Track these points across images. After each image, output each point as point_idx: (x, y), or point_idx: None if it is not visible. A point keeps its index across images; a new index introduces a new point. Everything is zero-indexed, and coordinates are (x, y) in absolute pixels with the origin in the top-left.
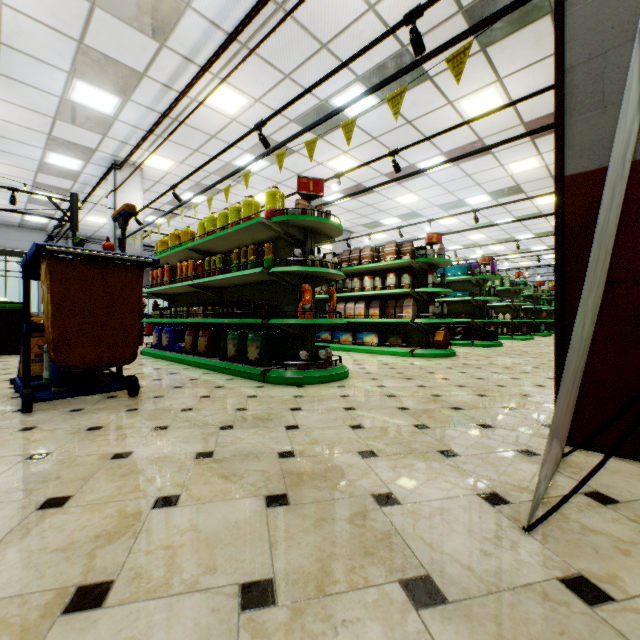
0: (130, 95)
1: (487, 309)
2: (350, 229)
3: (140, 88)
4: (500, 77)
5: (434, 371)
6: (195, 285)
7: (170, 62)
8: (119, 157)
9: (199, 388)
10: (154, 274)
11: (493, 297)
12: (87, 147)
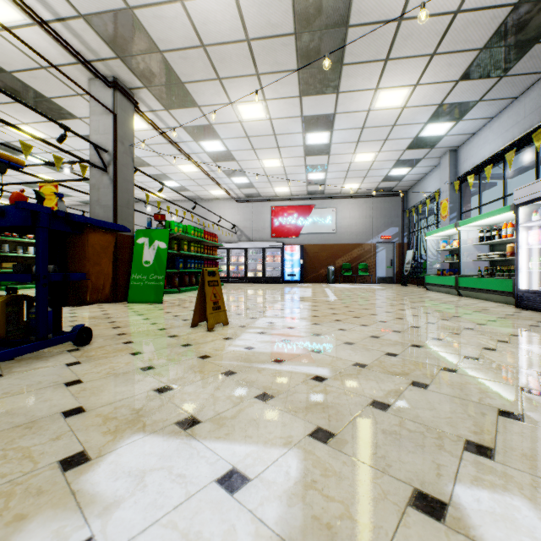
0: None
1: None
2: None
3: None
4: None
5: None
6: None
7: None
8: None
9: None
10: None
11: None
12: None
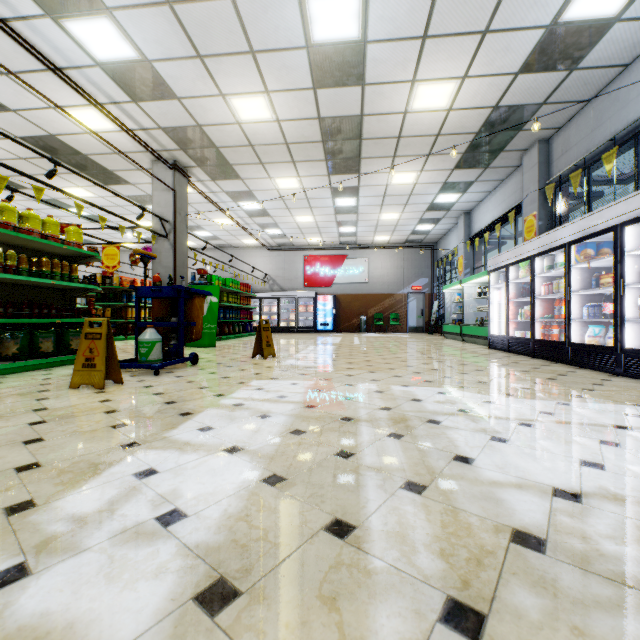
0: None
1: None
2: None
3: None
4: None
5: None
6: None
7: None
8: None
9: None
10: None
11: None
12: None
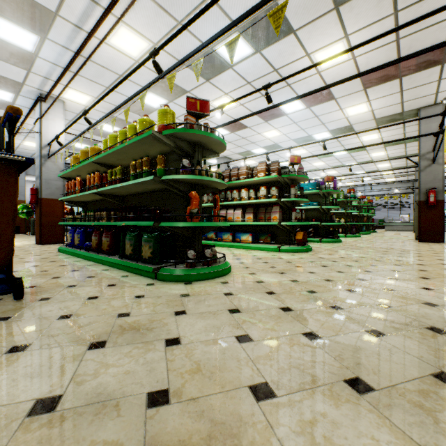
0: (46, 33)
1: (331, 215)
2: (229, 156)
3: (54, 27)
4: (347, 34)
5: (300, 265)
6: (100, 193)
7: (78, 3)
8: (44, 91)
9: (91, 287)
10: (69, 185)
11: (335, 206)
12: (15, 81)
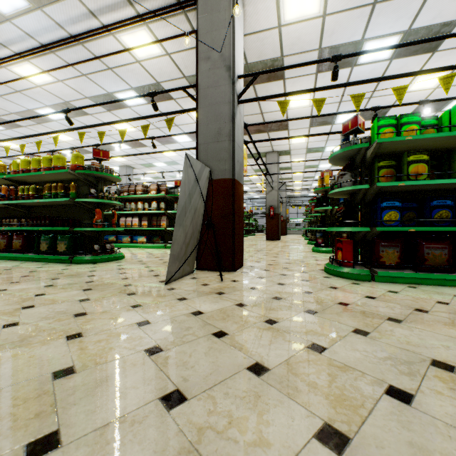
0: None
1: None
2: (132, 166)
3: None
4: None
5: None
6: (9, 204)
7: None
8: None
9: (25, 269)
10: None
11: None
12: None
